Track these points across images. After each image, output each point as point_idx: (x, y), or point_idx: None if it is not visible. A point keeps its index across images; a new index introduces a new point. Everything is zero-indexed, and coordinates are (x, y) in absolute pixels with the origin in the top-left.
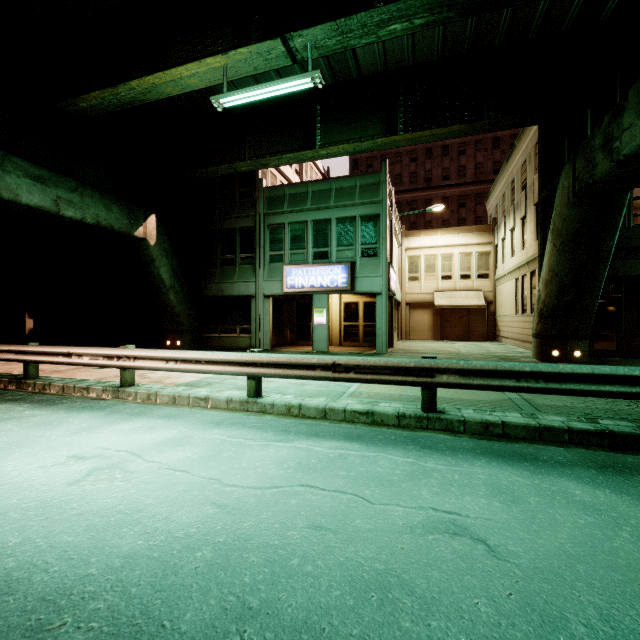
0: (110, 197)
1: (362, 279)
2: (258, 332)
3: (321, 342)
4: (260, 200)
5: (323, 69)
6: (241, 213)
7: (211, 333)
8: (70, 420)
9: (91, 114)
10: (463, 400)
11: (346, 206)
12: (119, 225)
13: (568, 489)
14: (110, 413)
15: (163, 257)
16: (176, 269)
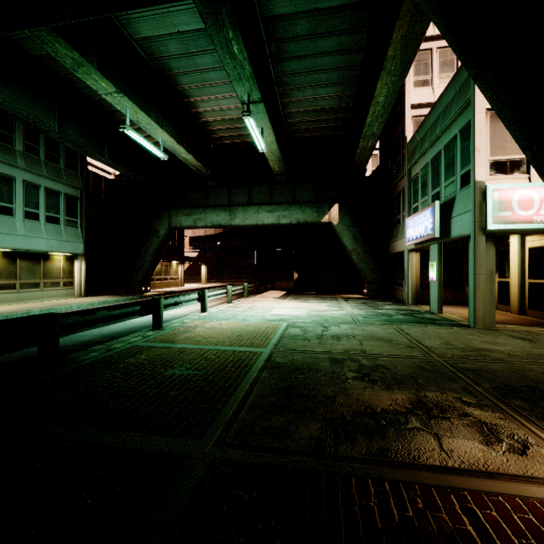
0: (305, 205)
1: (455, 219)
2: (405, 286)
3: (433, 302)
4: (405, 157)
5: (346, 36)
6: (400, 175)
7: (395, 285)
8: (189, 307)
9: (284, 170)
10: (177, 334)
11: (450, 126)
12: (311, 219)
13: (63, 341)
14: (196, 308)
15: (345, 230)
16: (358, 237)
